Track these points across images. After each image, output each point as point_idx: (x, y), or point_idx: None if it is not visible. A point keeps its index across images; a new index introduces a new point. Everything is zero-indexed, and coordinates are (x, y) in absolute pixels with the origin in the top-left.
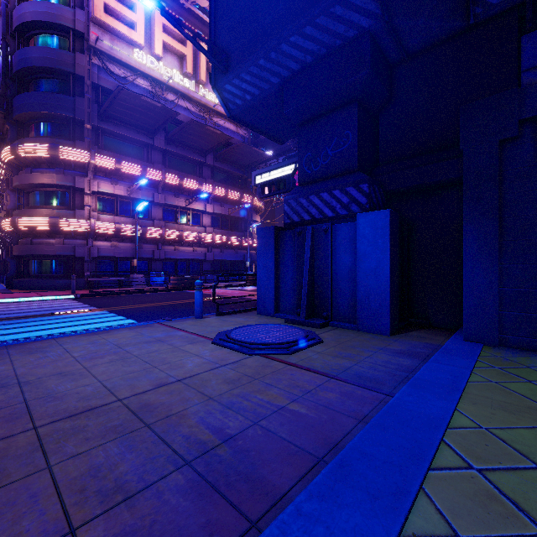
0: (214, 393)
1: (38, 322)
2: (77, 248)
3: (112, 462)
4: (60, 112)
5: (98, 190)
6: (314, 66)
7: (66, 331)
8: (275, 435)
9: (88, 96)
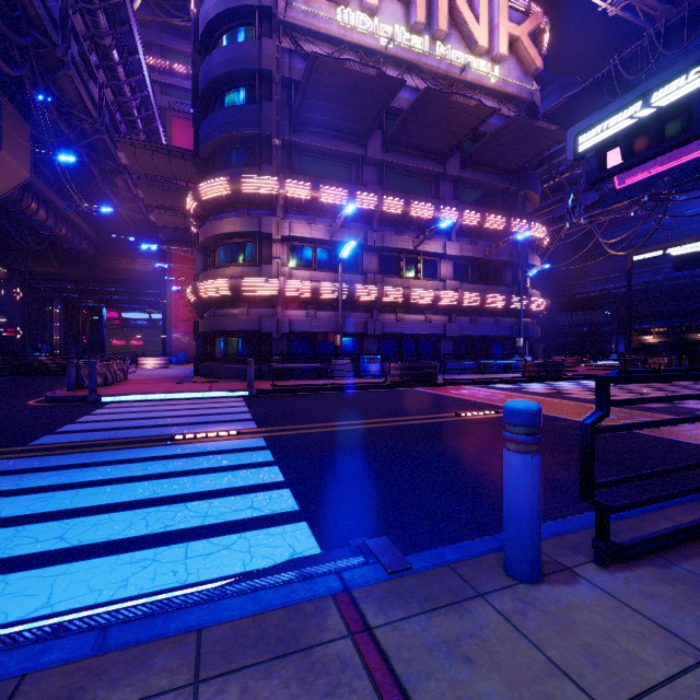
0: None
1: (112, 469)
2: (263, 320)
3: None
4: (244, 130)
5: (290, 235)
6: None
7: (95, 537)
8: None
9: (277, 98)
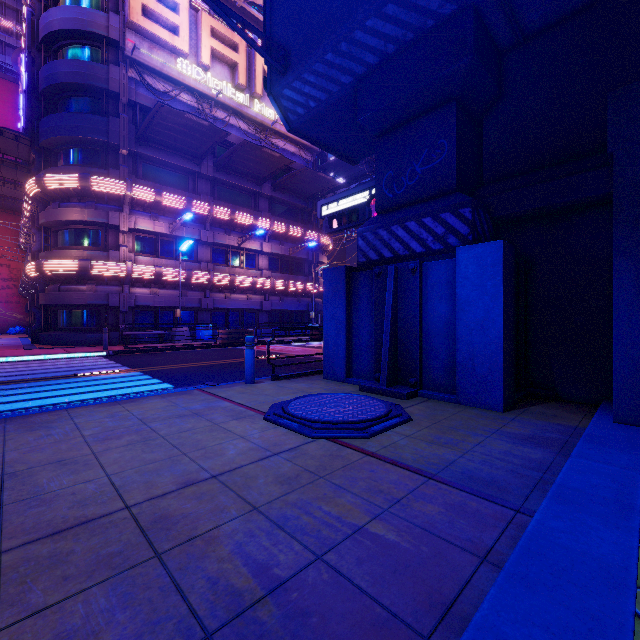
0: (260, 500)
1: (56, 386)
2: (111, 296)
3: (91, 628)
4: (92, 136)
5: (135, 228)
6: (397, 58)
7: (87, 397)
8: (350, 584)
9: (124, 116)
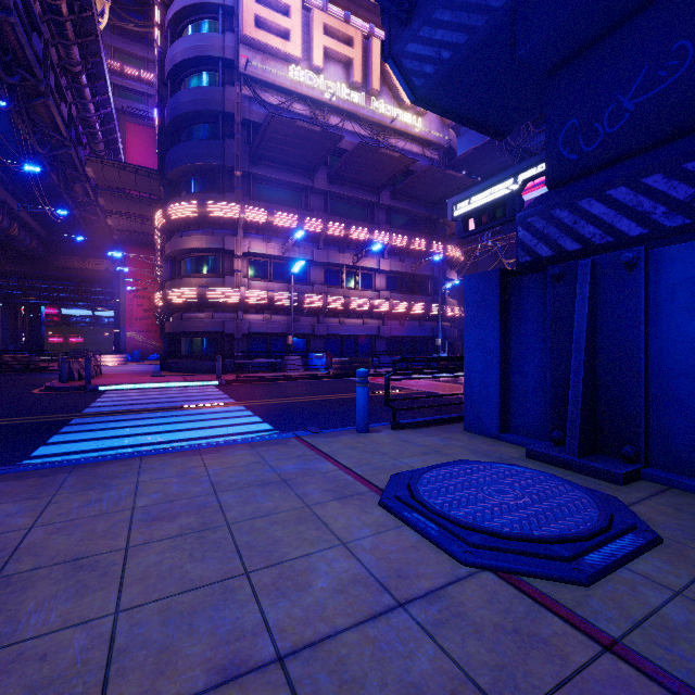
0: None
1: (157, 420)
2: (226, 323)
3: None
4: (209, 161)
5: (249, 251)
6: None
7: (178, 437)
8: None
9: (238, 137)
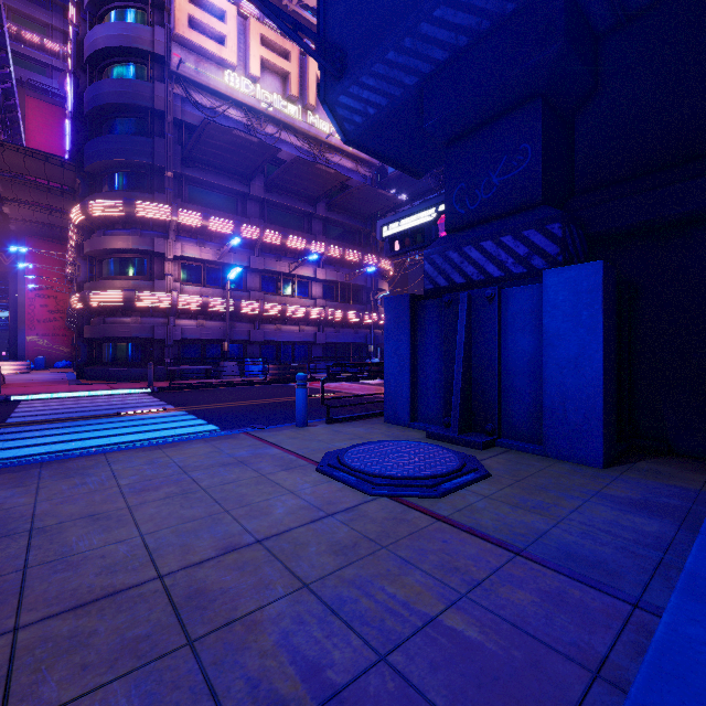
0: (311, 575)
1: (98, 426)
2: (156, 329)
3: None
4: (137, 159)
5: (181, 255)
6: (470, 51)
7: (128, 439)
8: (422, 699)
9: (169, 136)
